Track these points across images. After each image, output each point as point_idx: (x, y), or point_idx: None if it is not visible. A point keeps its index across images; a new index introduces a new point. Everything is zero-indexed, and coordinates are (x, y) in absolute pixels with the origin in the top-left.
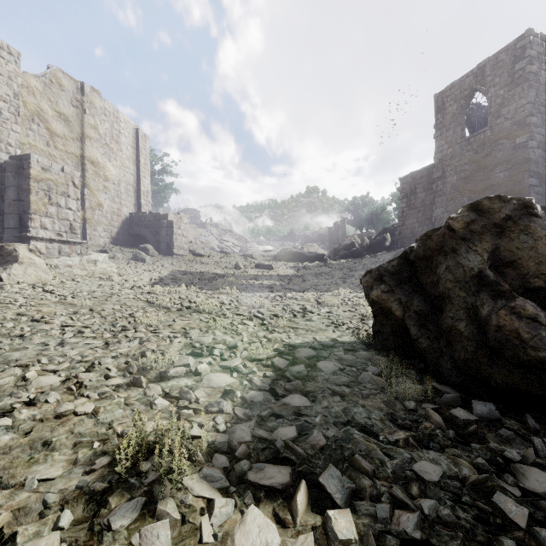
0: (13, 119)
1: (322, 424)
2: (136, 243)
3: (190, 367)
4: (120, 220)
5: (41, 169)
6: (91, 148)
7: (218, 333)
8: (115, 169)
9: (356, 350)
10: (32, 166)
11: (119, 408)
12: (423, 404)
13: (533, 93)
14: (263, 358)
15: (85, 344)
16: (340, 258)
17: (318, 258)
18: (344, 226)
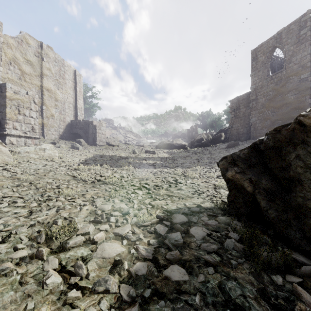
0: None
1: (201, 306)
2: (75, 138)
3: (90, 234)
4: (65, 124)
5: (13, 92)
6: (47, 81)
7: (117, 200)
8: (62, 94)
9: (216, 215)
10: (7, 91)
11: (11, 288)
12: (287, 276)
13: None
14: (148, 224)
15: (13, 213)
16: (195, 147)
17: (182, 147)
18: (196, 128)
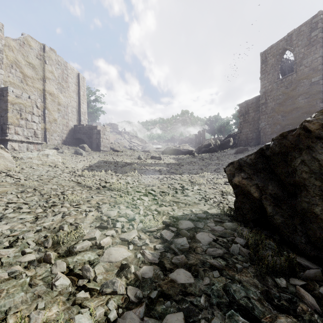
0: None
1: (206, 306)
2: (78, 143)
3: (96, 239)
4: (68, 129)
5: (15, 96)
6: (49, 84)
7: (122, 207)
8: (65, 98)
9: (223, 221)
10: (9, 95)
11: (22, 290)
12: (290, 279)
13: (322, 50)
14: (154, 230)
15: (19, 218)
16: (202, 153)
17: (189, 153)
18: (204, 133)
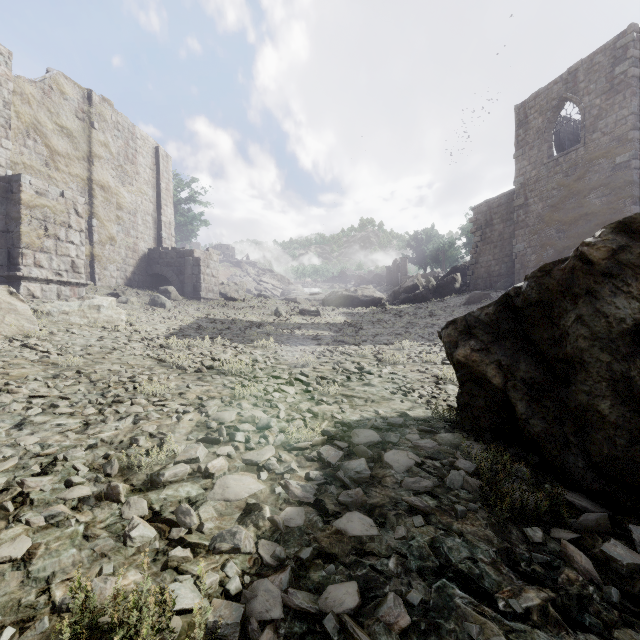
0: (2, 132)
1: (399, 573)
2: (157, 285)
3: (199, 462)
4: (137, 257)
5: (35, 193)
6: (101, 169)
7: (246, 405)
8: (130, 195)
9: (435, 431)
10: (24, 190)
11: (72, 545)
12: (553, 531)
13: (637, 102)
14: (306, 446)
15: (55, 425)
16: (401, 303)
17: (375, 303)
18: (405, 265)
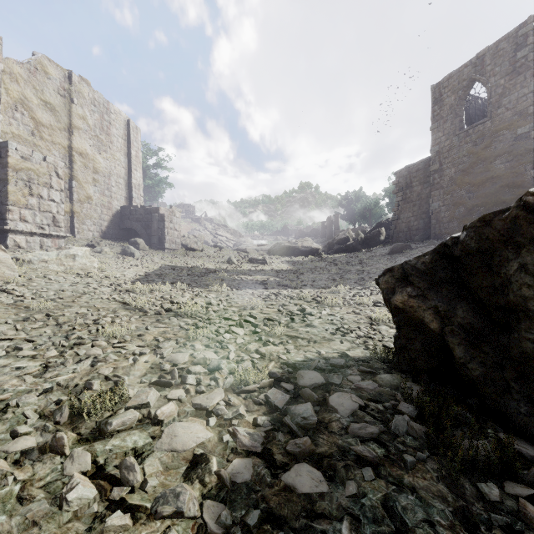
0: None
1: None
2: (128, 237)
3: (150, 407)
4: (111, 213)
5: (20, 158)
6: (79, 138)
7: (199, 346)
8: (105, 161)
9: (375, 372)
10: (10, 155)
11: (3, 510)
12: (506, 485)
13: None
14: (253, 389)
15: (15, 368)
16: (335, 253)
17: (312, 253)
18: (337, 221)
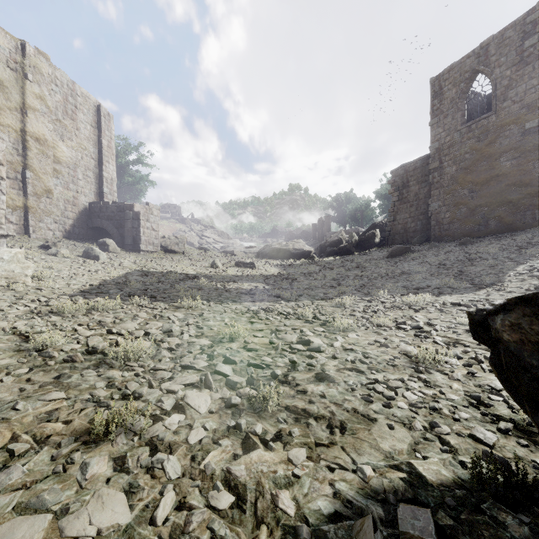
0: None
1: None
2: (98, 237)
3: None
4: (77, 210)
5: None
6: (36, 121)
7: (99, 467)
8: (70, 150)
9: None
10: None
11: None
12: None
13: None
14: None
15: None
16: (327, 256)
17: (304, 256)
18: (328, 222)
